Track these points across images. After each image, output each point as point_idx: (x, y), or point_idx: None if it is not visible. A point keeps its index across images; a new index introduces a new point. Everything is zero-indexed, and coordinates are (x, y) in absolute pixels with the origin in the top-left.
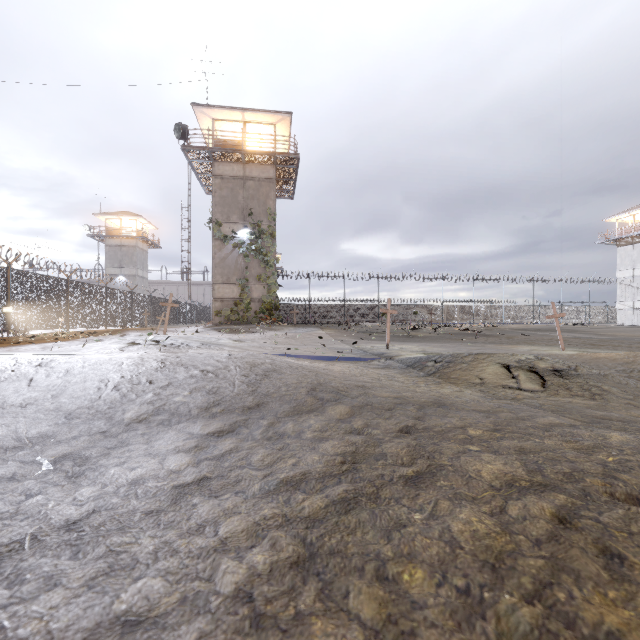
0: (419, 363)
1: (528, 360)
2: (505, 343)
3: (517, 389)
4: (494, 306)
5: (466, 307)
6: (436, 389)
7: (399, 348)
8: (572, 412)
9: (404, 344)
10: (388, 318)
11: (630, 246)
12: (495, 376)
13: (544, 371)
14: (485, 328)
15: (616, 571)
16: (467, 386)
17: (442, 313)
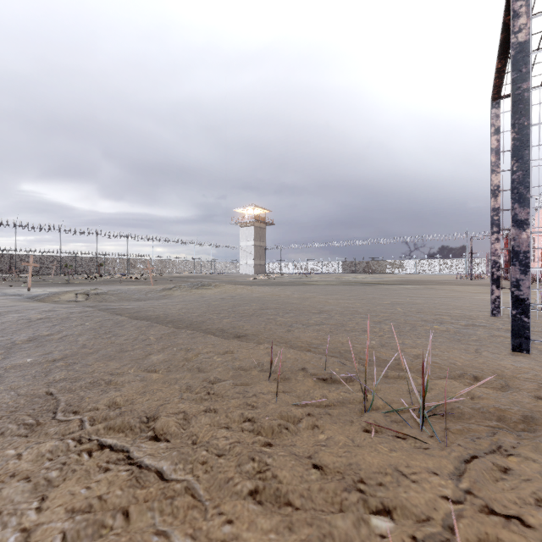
0: (35, 295)
1: (89, 289)
2: (134, 285)
3: (74, 301)
4: (171, 260)
5: (150, 261)
6: (24, 303)
7: (42, 290)
8: (77, 304)
9: (52, 288)
10: (30, 269)
11: (245, 228)
12: (68, 297)
13: (92, 293)
14: (153, 277)
15: (0, 316)
16: (49, 302)
17: (127, 265)
